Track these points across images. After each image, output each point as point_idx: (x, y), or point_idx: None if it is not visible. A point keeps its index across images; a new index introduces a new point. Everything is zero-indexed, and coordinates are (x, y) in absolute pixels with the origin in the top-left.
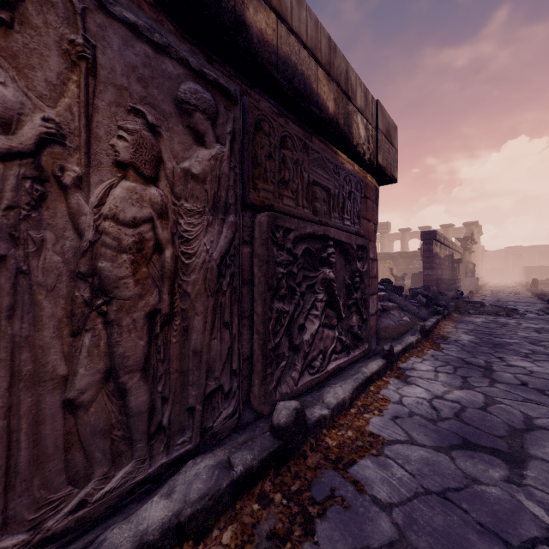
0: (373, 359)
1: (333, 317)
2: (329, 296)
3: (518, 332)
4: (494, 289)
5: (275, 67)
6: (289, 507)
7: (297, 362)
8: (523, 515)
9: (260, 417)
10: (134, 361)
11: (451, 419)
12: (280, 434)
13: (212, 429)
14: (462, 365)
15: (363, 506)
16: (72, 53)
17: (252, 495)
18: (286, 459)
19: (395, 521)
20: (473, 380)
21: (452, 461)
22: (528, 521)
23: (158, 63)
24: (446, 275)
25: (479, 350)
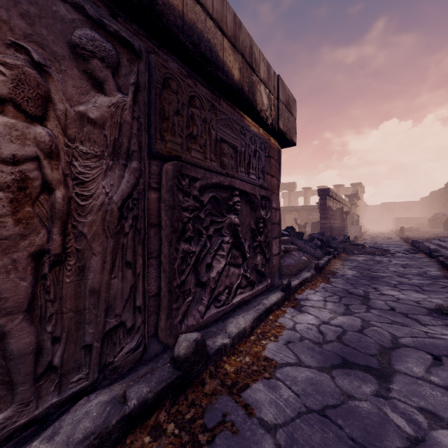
0: (274, 292)
1: (238, 257)
2: (235, 238)
3: (389, 267)
4: (373, 235)
5: (181, 30)
6: (180, 436)
7: (204, 297)
8: (388, 427)
9: (168, 348)
10: (14, 303)
11: (334, 342)
12: (180, 365)
13: (112, 364)
14: (346, 295)
15: (250, 430)
16: None
17: (145, 427)
18: (185, 387)
19: (278, 442)
20: (353, 307)
21: (332, 379)
22: (392, 432)
23: (47, 3)
24: (337, 224)
25: (360, 282)
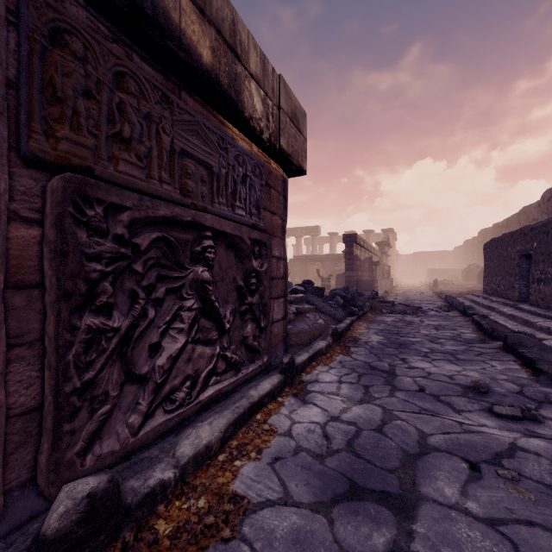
0: (268, 376)
1: (210, 330)
2: (204, 302)
3: (421, 330)
4: (405, 289)
5: None
6: None
7: (141, 399)
8: None
9: None
10: None
11: (342, 452)
12: None
13: None
14: (367, 372)
15: None
16: None
17: None
18: None
19: None
20: (374, 390)
21: (330, 526)
22: None
23: None
24: (366, 277)
25: (386, 352)
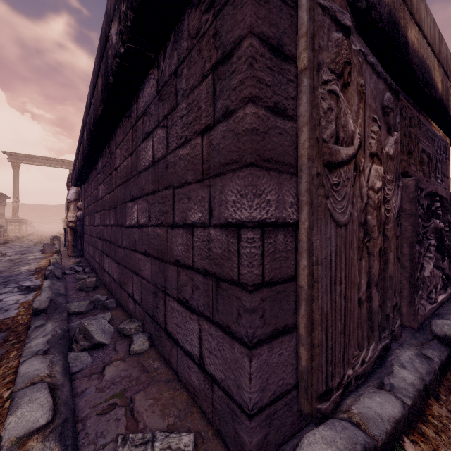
0: None
1: (439, 260)
2: (438, 242)
3: None
4: None
5: (417, 67)
6: None
7: (422, 293)
8: None
9: None
10: (375, 279)
11: None
12: (448, 342)
13: (393, 332)
14: None
15: None
16: (361, 92)
17: (448, 380)
18: None
19: None
20: None
21: None
22: None
23: (377, 85)
24: None
25: None
